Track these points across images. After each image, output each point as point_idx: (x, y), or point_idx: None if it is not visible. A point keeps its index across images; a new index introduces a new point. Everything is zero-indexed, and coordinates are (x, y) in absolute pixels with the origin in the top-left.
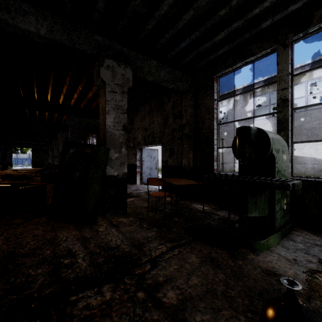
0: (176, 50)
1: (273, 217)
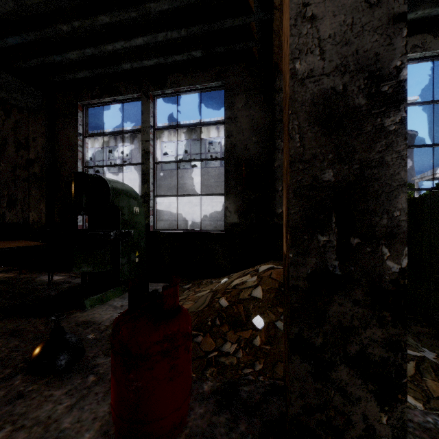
0: (1, 43)
1: (119, 270)
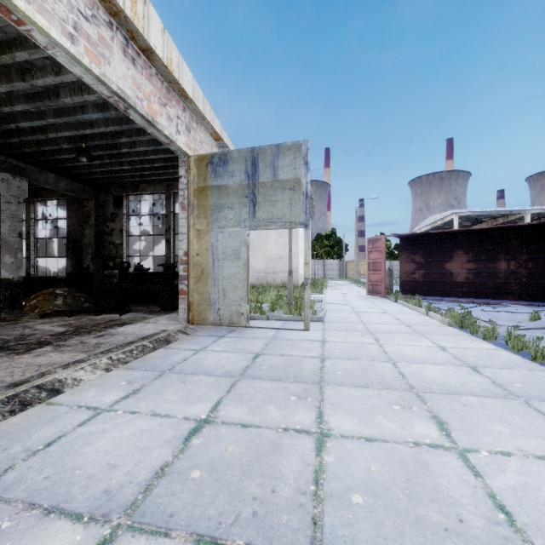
0: None
1: None
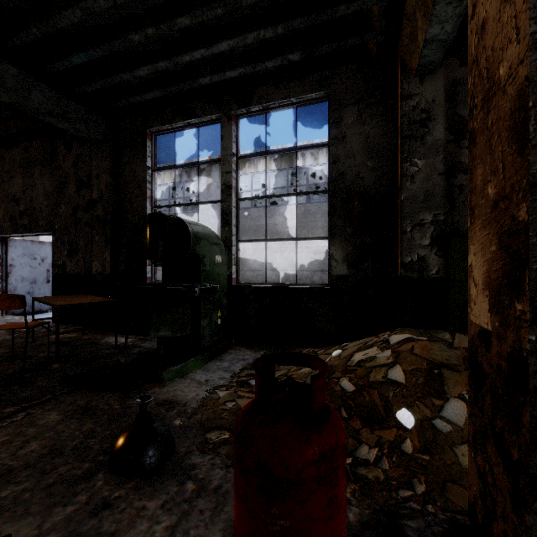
0: (65, 63)
1: (199, 334)
